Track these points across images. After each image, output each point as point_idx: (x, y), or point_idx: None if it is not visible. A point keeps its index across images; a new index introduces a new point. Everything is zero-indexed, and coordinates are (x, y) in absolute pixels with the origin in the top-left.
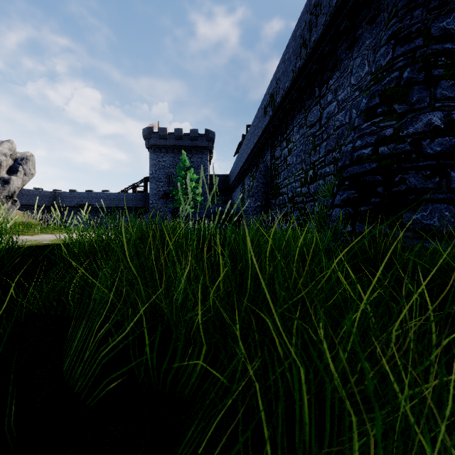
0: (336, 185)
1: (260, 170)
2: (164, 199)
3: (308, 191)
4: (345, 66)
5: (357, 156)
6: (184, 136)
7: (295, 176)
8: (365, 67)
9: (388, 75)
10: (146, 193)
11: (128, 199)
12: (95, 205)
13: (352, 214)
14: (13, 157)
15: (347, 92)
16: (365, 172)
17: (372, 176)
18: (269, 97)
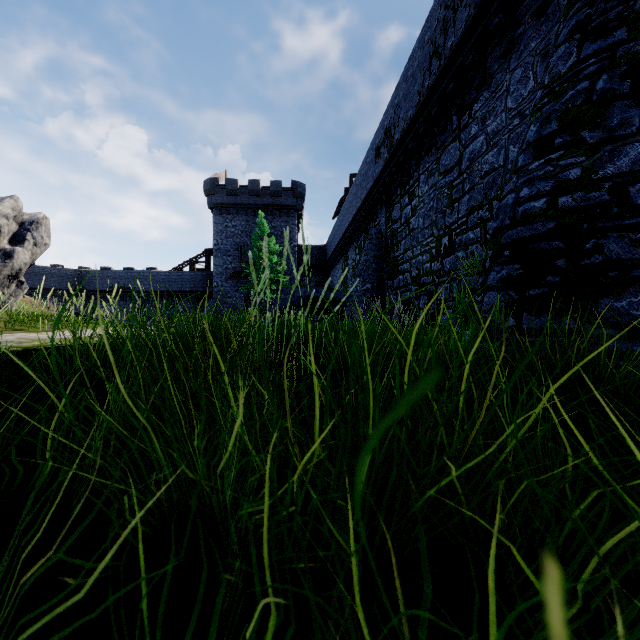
0: (489, 257)
1: (371, 239)
2: (234, 280)
3: (441, 268)
4: (498, 82)
5: (524, 211)
6: (262, 190)
7: (422, 246)
8: (530, 82)
9: (571, 86)
10: (209, 272)
11: (183, 280)
12: (137, 289)
13: (515, 300)
14: (18, 220)
15: (501, 121)
16: (536, 236)
17: (547, 242)
18: (384, 132)
